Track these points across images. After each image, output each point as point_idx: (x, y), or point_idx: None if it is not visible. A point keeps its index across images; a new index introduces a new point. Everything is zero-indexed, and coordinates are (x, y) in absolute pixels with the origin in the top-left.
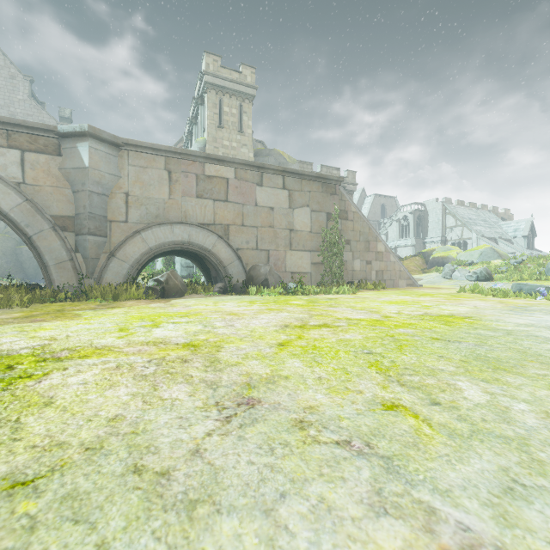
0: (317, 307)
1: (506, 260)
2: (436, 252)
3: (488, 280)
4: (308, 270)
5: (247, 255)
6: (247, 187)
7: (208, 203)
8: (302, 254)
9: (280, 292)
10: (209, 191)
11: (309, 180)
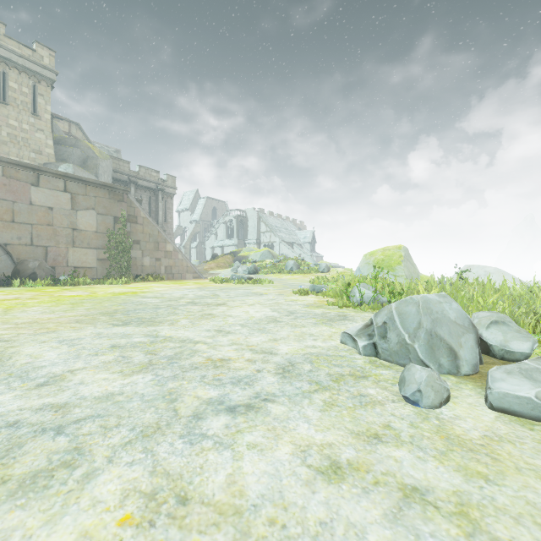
0: (58, 291)
1: (273, 260)
2: (243, 252)
3: (255, 273)
4: (94, 265)
5: (19, 250)
6: (19, 186)
7: None
8: (86, 251)
9: (49, 284)
10: None
11: (95, 186)
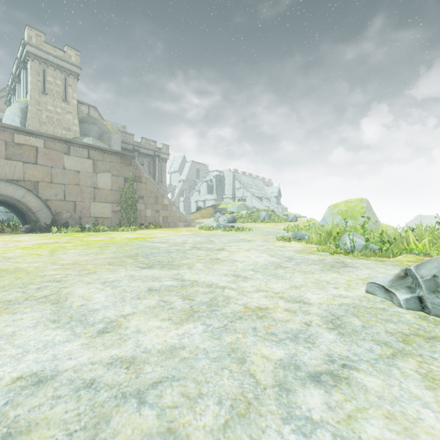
0: (85, 237)
1: (248, 211)
2: (221, 204)
3: (234, 222)
4: (110, 216)
5: (55, 205)
6: (55, 155)
7: (18, 164)
8: (104, 205)
9: (78, 230)
10: (18, 155)
11: (110, 154)
